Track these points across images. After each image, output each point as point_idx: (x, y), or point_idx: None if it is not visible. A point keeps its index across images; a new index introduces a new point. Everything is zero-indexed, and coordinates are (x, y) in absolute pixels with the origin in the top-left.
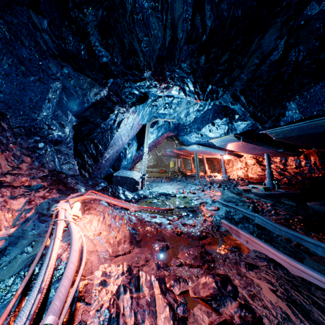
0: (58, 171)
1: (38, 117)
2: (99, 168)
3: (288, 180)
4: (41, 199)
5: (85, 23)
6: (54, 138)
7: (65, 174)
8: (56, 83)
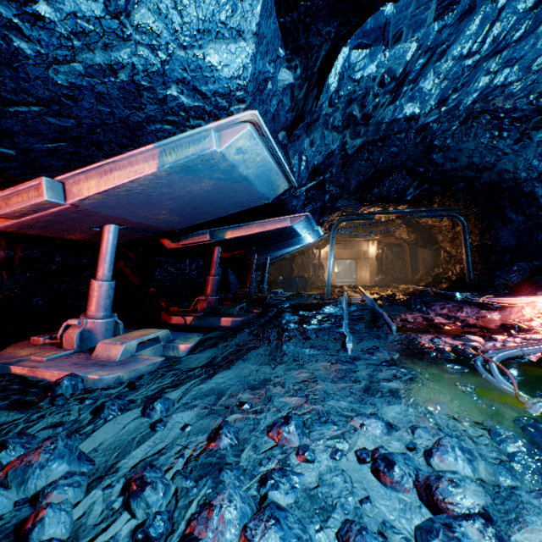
0: None
1: None
2: None
3: None
4: None
5: None
6: None
7: None
8: None
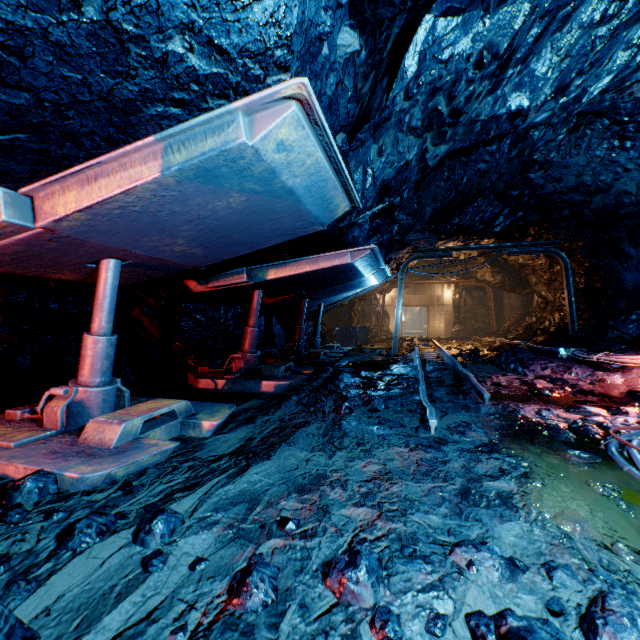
0: None
1: None
2: None
3: None
4: None
5: None
6: None
7: None
8: None
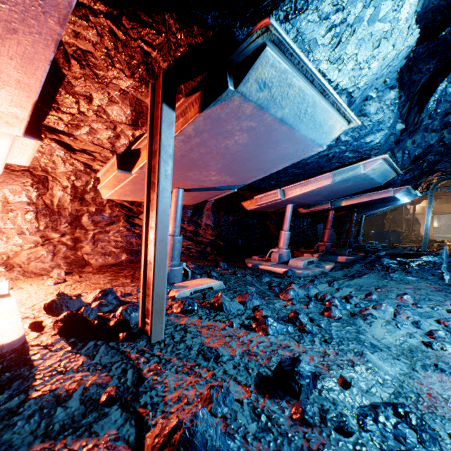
0: None
1: None
2: None
3: (215, 248)
4: None
5: None
6: None
7: None
8: None
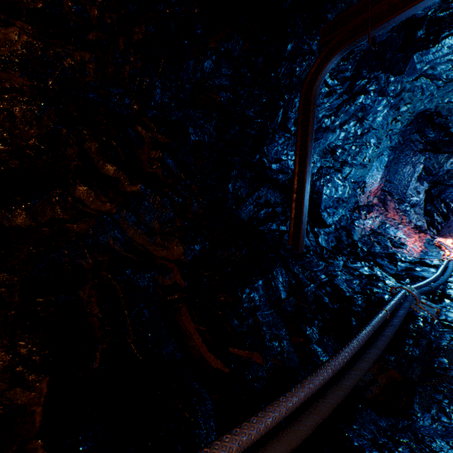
0: (419, 226)
1: (406, 191)
2: (448, 226)
3: None
4: (424, 237)
5: (446, 123)
6: (413, 203)
7: (423, 228)
8: (419, 167)
